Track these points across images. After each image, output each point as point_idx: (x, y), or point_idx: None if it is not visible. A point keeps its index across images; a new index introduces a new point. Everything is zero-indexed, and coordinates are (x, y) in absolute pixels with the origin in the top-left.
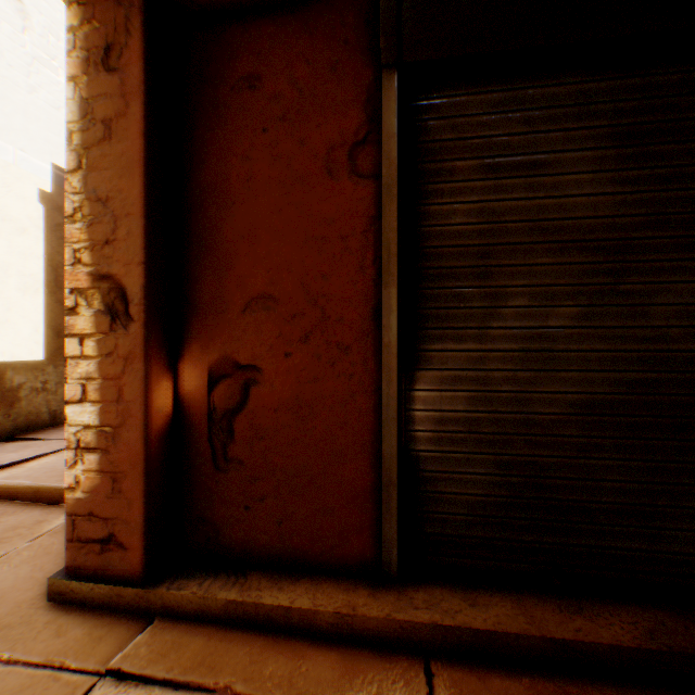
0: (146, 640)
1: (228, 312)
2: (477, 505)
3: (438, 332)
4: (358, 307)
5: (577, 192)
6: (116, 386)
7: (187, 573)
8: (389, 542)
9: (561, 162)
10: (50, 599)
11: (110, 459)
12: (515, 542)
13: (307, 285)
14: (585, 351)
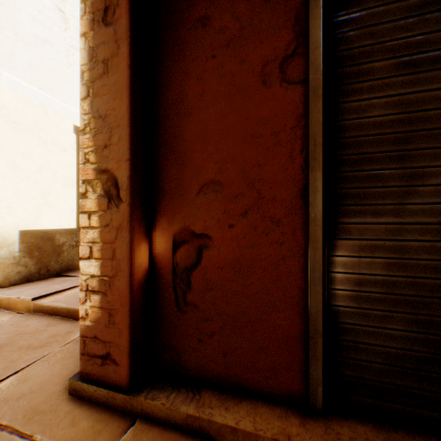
0: (129, 439)
1: (187, 194)
2: (393, 356)
3: (356, 208)
4: (288, 189)
5: None
6: (111, 248)
7: (158, 386)
8: (315, 380)
9: None
10: (69, 393)
11: (107, 300)
12: (432, 393)
13: (246, 172)
14: None
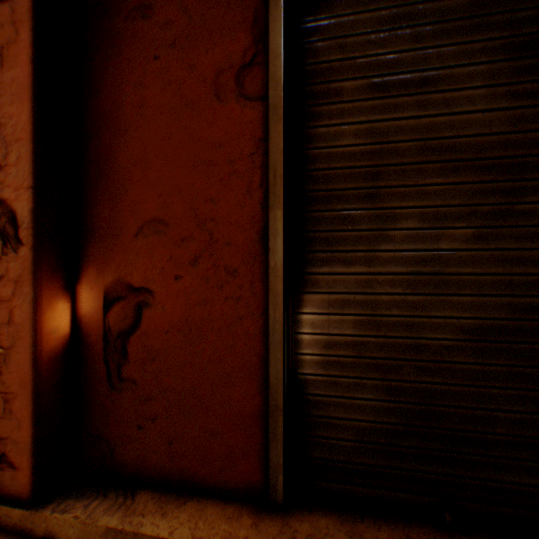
0: None
1: (122, 236)
2: (365, 431)
3: (326, 255)
4: (245, 230)
5: (470, 109)
6: (8, 308)
7: (78, 492)
8: (275, 468)
9: (453, 78)
10: None
11: (2, 380)
12: (404, 470)
13: (196, 208)
14: (479, 274)
